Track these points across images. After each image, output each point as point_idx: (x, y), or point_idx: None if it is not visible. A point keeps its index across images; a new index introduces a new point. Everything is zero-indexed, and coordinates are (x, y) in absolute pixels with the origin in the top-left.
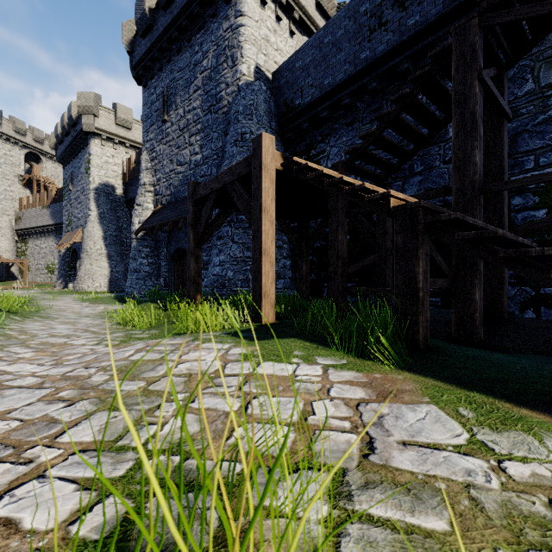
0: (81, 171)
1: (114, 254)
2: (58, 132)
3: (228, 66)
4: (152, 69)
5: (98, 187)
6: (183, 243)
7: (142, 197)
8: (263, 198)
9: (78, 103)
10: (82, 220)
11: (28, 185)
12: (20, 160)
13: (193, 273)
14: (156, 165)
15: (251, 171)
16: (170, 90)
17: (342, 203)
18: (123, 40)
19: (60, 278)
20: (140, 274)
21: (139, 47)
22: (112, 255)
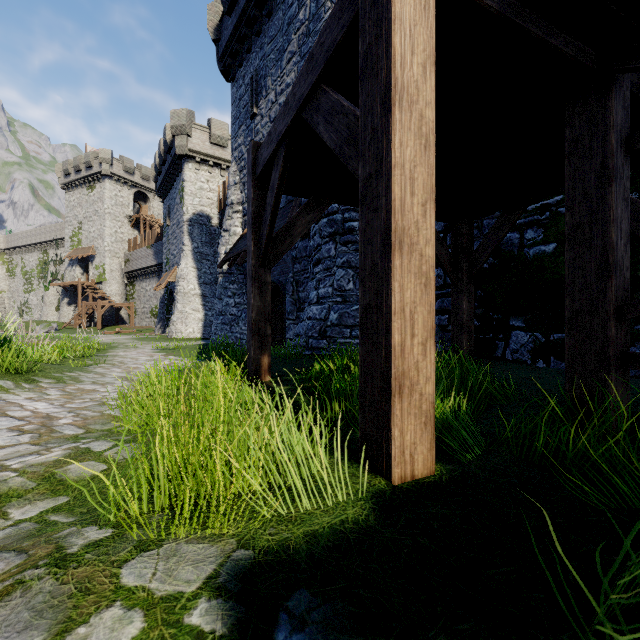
0: (176, 202)
1: (208, 295)
2: (156, 162)
3: (333, 3)
4: (240, 53)
5: (192, 218)
6: (274, 275)
7: (229, 220)
8: (395, 54)
9: (171, 123)
10: (177, 257)
11: (137, 225)
12: (129, 201)
13: (255, 315)
14: (245, 176)
15: (357, 11)
16: (259, 73)
17: (618, 117)
18: (209, 26)
19: (159, 322)
20: (225, 318)
21: (225, 31)
22: (206, 296)
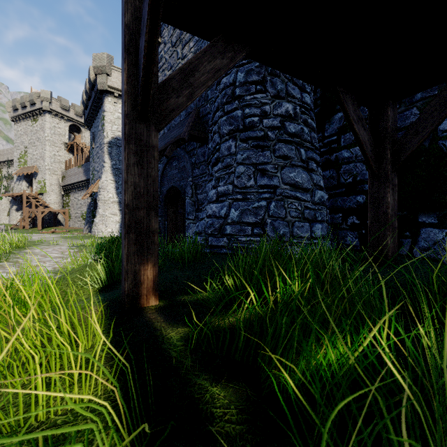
0: (99, 128)
1: None
2: (83, 98)
3: None
4: None
5: (111, 141)
6: (175, 181)
7: None
8: None
9: (94, 64)
10: (99, 172)
11: (71, 150)
12: (65, 131)
13: (129, 198)
14: None
15: None
16: None
17: None
18: None
19: (87, 224)
20: None
21: None
22: None
